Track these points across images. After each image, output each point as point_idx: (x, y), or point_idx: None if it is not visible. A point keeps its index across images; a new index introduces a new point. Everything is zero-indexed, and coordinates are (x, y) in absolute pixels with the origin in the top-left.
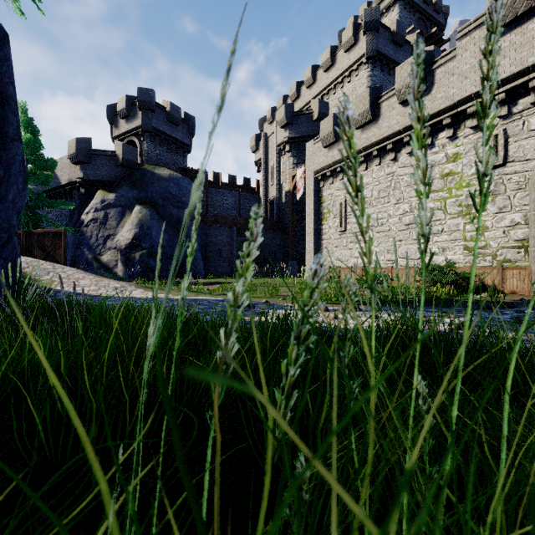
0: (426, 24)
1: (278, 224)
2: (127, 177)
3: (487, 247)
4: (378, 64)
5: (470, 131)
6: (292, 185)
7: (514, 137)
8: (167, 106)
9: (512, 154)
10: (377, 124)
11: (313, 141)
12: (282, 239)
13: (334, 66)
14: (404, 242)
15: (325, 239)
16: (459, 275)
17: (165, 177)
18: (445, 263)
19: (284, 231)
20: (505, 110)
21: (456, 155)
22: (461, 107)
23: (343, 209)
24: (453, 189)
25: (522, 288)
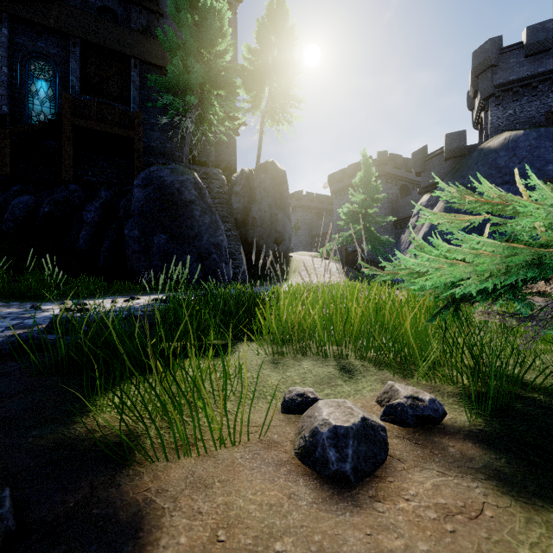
0: None
1: None
2: (451, 169)
3: None
4: None
5: None
6: None
7: None
8: (523, 38)
9: None
10: None
11: None
12: None
13: None
14: None
15: None
16: None
17: (494, 148)
18: None
19: None
20: None
21: None
22: None
23: None
24: None
25: None
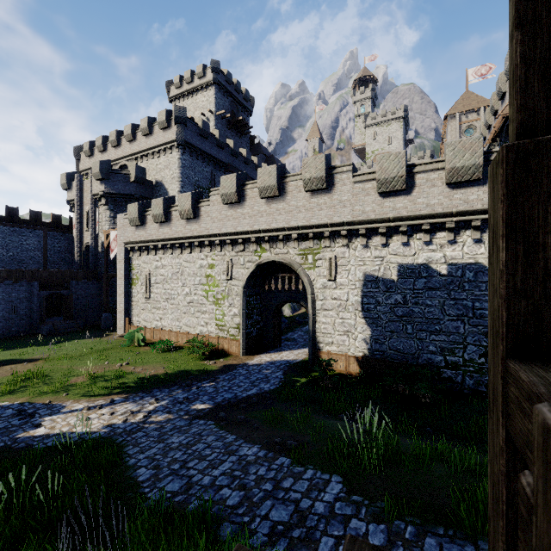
0: (238, 107)
1: (93, 274)
2: None
3: (225, 325)
4: (187, 150)
5: (218, 253)
6: (107, 242)
7: (235, 265)
8: None
9: (234, 274)
10: (169, 226)
11: (123, 215)
12: (98, 288)
13: (152, 136)
14: (187, 315)
15: (135, 301)
16: (203, 349)
17: None
18: (203, 336)
19: (100, 281)
20: (231, 249)
21: (213, 265)
22: (213, 238)
23: (148, 280)
24: (211, 286)
25: (237, 352)
